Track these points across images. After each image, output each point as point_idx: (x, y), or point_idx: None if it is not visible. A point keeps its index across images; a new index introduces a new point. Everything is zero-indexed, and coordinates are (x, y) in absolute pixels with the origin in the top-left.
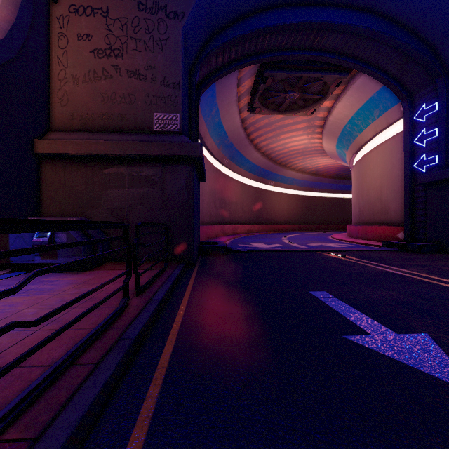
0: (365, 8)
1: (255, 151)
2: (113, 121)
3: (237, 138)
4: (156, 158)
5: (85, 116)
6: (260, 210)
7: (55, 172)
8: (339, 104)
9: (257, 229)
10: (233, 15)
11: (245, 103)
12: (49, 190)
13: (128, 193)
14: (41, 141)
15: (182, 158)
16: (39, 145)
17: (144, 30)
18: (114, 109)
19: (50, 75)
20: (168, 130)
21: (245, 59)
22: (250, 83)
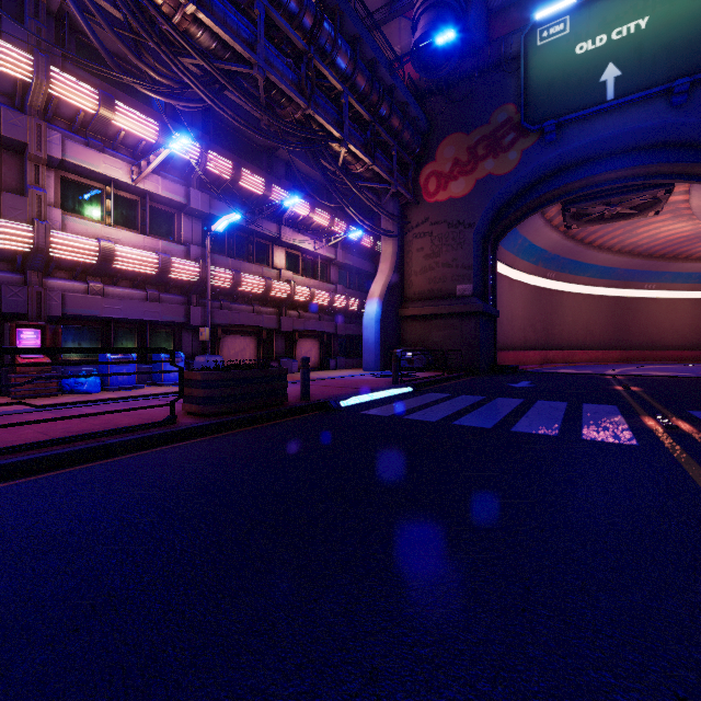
0: (656, 146)
1: (600, 253)
2: (434, 293)
3: (562, 249)
4: (457, 314)
5: (421, 292)
6: (625, 329)
7: (407, 324)
8: (691, 201)
9: (615, 357)
10: (517, 194)
11: (561, 220)
12: (405, 333)
13: (442, 334)
14: (402, 310)
15: (472, 313)
16: (401, 312)
17: (451, 239)
18: (435, 286)
19: (404, 273)
20: (465, 294)
21: (539, 207)
22: (558, 208)
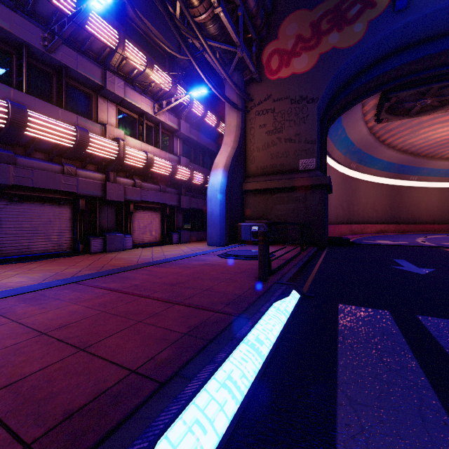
0: None
1: (388, 150)
2: (277, 168)
3: (365, 144)
4: (301, 187)
5: (263, 167)
6: (397, 208)
7: (250, 198)
8: None
9: (392, 229)
10: (354, 75)
11: (372, 115)
12: (248, 207)
13: (286, 207)
14: (246, 184)
15: (317, 186)
16: (245, 186)
17: (294, 114)
18: (277, 161)
19: (246, 149)
20: (308, 168)
21: (367, 93)
22: (375, 102)
